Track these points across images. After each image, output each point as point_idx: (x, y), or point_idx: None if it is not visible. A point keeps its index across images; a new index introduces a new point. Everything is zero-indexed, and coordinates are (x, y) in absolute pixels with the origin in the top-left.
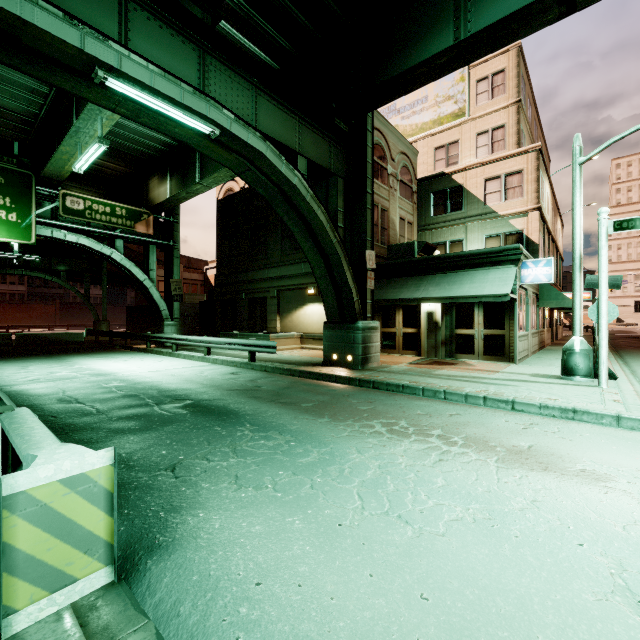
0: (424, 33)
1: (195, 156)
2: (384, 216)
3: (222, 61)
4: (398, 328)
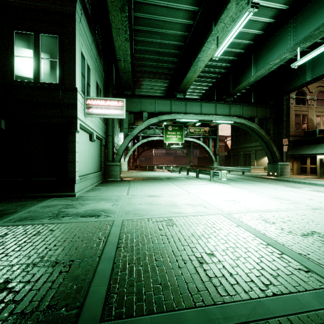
0: (297, 76)
1: None
2: (304, 118)
3: (234, 104)
4: (307, 165)
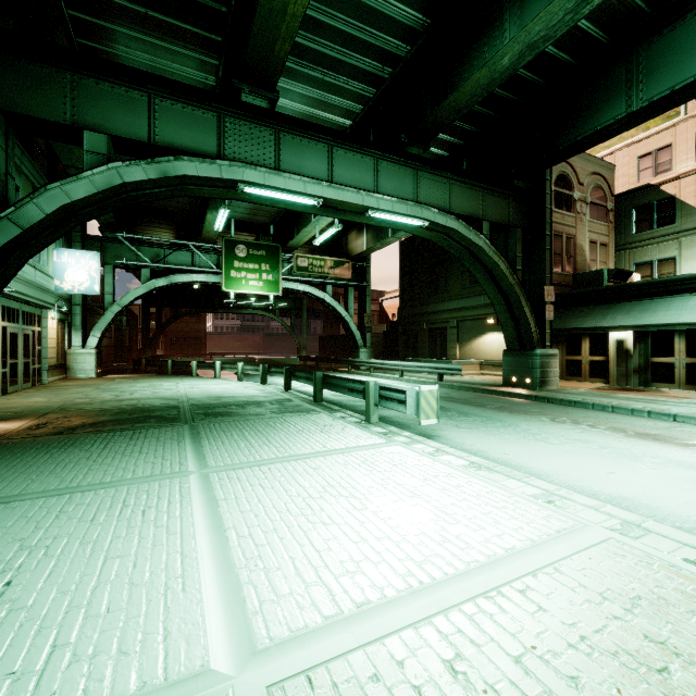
0: (597, 103)
1: None
2: (569, 244)
3: (428, 171)
4: (584, 356)
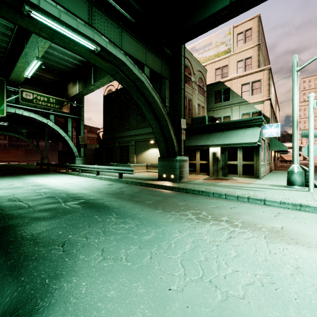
0: None
1: (91, 71)
2: (190, 103)
3: (102, 11)
4: (197, 161)
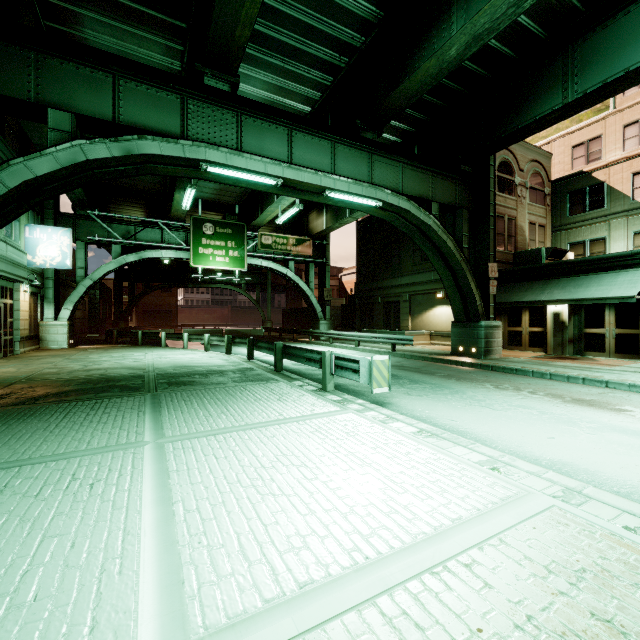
0: (537, 94)
1: None
2: (511, 225)
3: (381, 155)
4: (524, 327)
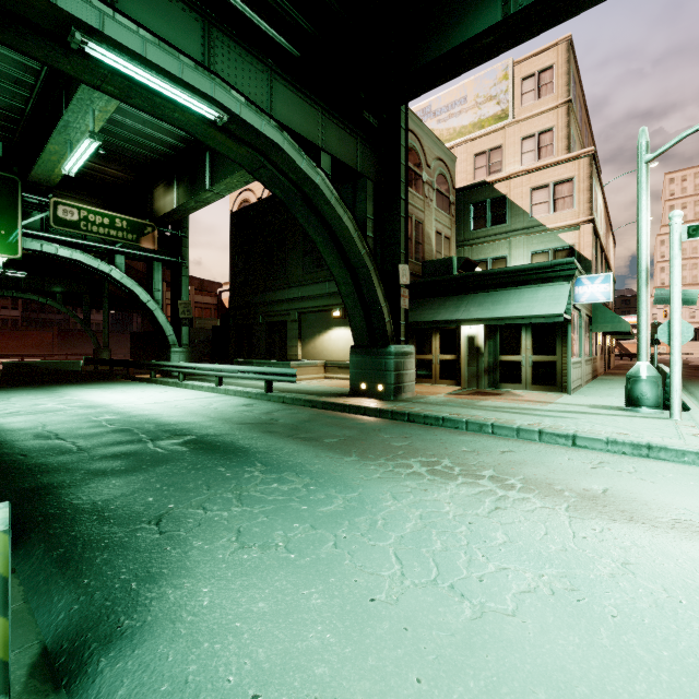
0: (467, 9)
1: (205, 160)
2: (419, 229)
3: (231, 36)
4: (435, 355)
